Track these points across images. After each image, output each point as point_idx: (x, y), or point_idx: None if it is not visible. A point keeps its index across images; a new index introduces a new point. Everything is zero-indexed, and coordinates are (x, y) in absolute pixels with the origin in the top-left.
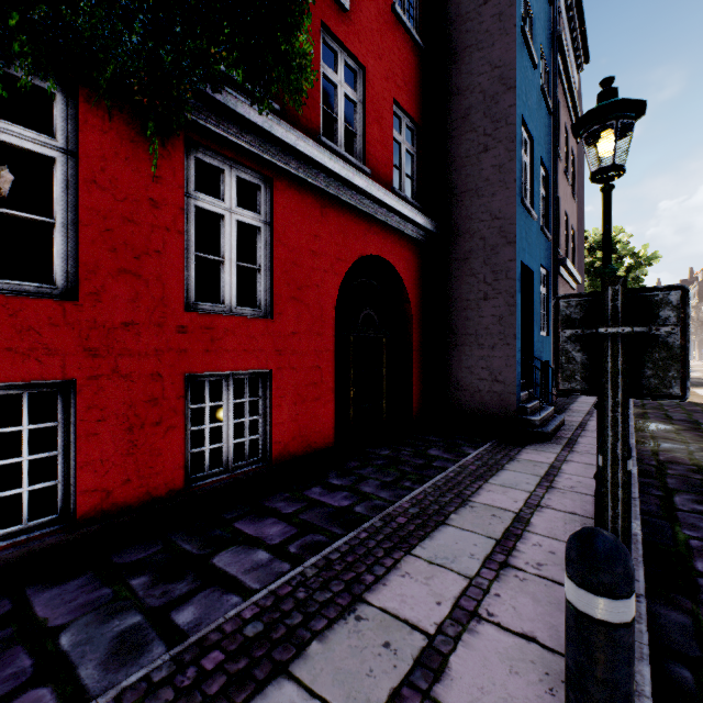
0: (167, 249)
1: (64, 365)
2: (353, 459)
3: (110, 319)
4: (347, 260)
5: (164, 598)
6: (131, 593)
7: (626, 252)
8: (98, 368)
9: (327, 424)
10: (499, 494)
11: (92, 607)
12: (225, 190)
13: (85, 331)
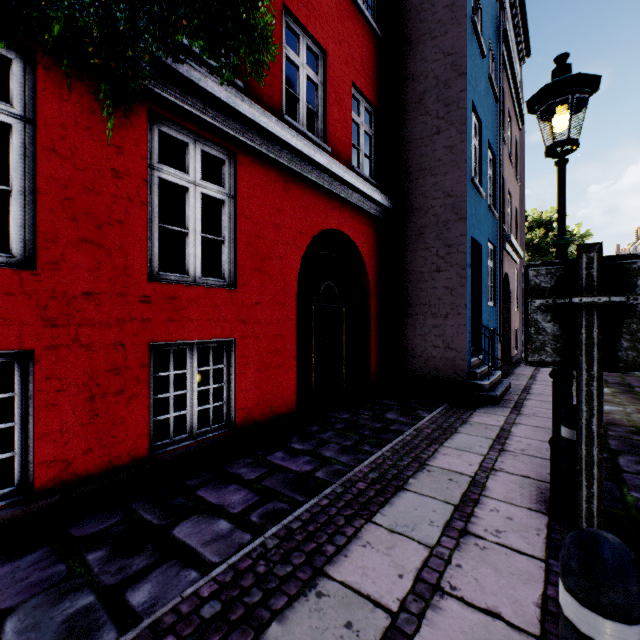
0: (130, 220)
1: (20, 335)
2: (314, 423)
3: (70, 288)
4: (309, 234)
5: (120, 574)
6: (86, 570)
7: None
8: (57, 338)
9: (290, 390)
10: (454, 458)
11: (44, 587)
12: (189, 163)
13: (43, 300)
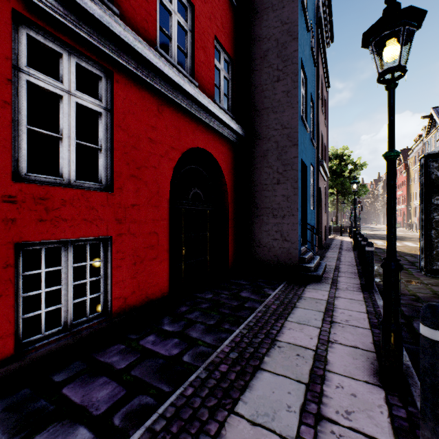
0: None
1: None
2: (184, 304)
3: None
4: (180, 150)
5: None
6: None
7: (349, 161)
8: None
9: (163, 278)
10: (298, 332)
11: None
12: (63, 73)
13: None
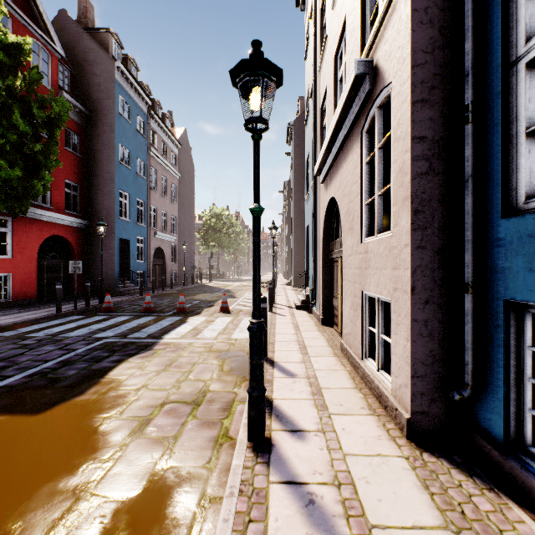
0: None
1: None
2: (45, 302)
3: None
4: (43, 238)
5: None
6: None
7: (226, 220)
8: None
9: (34, 291)
10: None
11: None
12: None
13: None
